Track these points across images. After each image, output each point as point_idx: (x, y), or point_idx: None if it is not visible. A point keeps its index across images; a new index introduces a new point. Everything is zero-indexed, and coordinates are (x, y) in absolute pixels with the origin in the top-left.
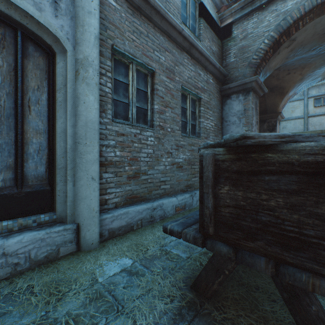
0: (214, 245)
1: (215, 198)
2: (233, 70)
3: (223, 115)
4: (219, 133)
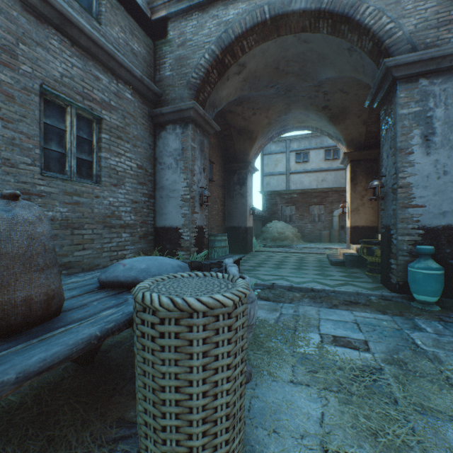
0: None
1: None
2: (169, 88)
3: (156, 154)
4: (149, 181)
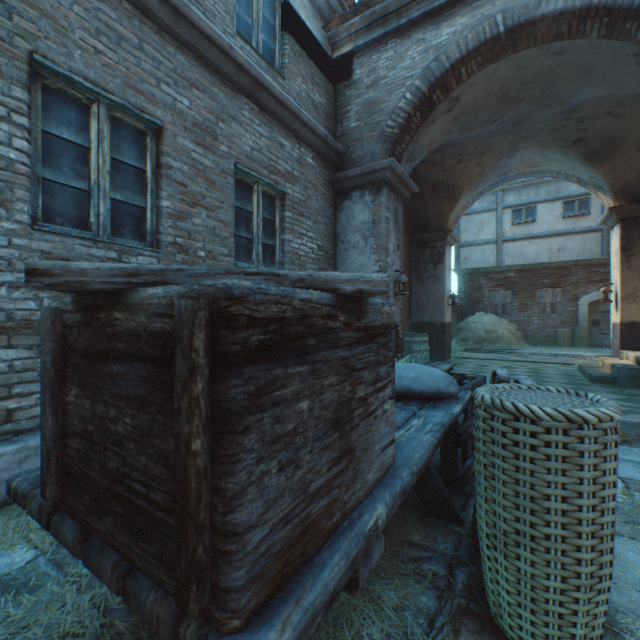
0: (59, 527)
1: (63, 416)
2: (354, 144)
3: (337, 230)
4: (330, 265)
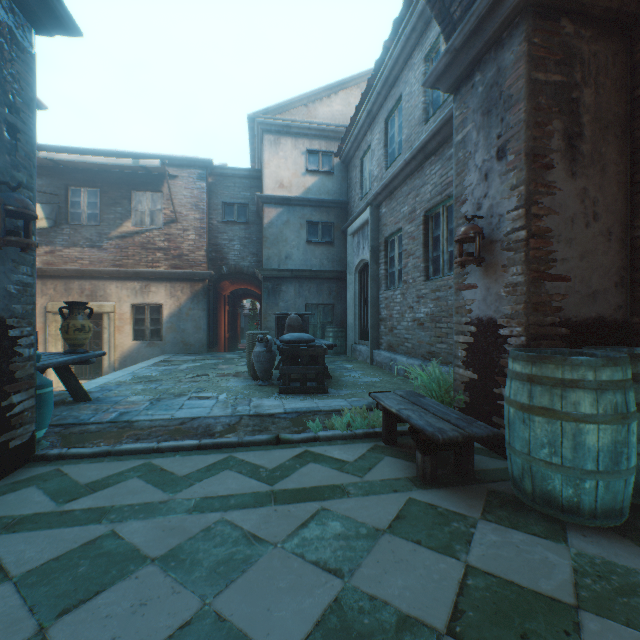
0: None
1: None
2: None
3: None
4: None
